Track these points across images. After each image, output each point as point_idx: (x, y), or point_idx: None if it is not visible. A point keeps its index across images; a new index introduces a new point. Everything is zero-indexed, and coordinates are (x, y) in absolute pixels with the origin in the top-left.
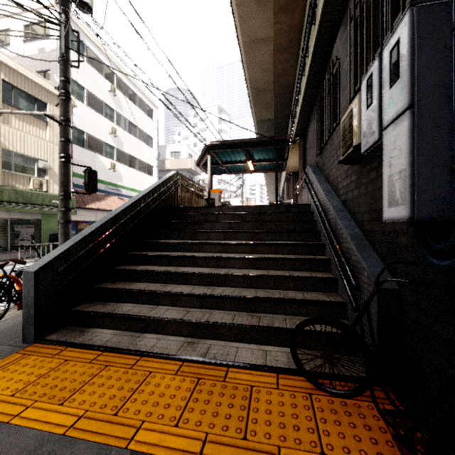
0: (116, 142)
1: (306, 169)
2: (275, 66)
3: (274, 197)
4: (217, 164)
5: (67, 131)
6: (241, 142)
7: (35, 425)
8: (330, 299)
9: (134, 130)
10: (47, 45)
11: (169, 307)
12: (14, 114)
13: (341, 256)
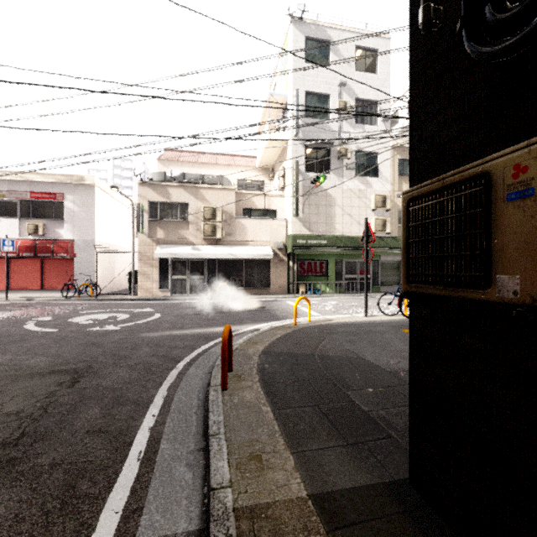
0: None
1: None
2: None
3: None
4: None
5: None
6: None
7: None
8: None
9: None
10: None
11: None
12: (404, 181)
13: None
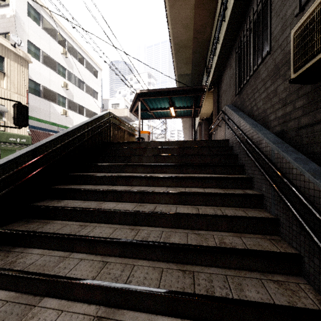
0: (68, 94)
1: (223, 109)
2: (195, 22)
3: (188, 139)
4: (146, 110)
5: None
6: (165, 91)
7: None
8: (278, 248)
9: (83, 85)
10: (8, 12)
11: (84, 255)
12: None
13: (303, 199)
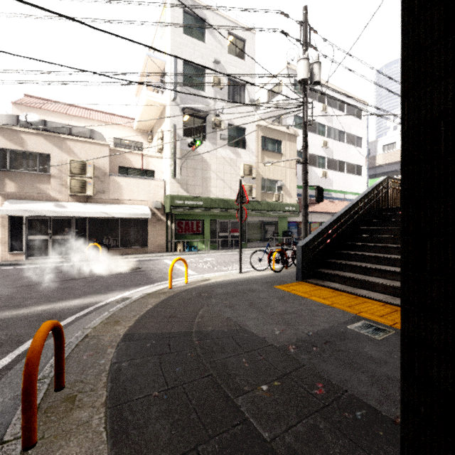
0: (327, 152)
1: None
2: None
3: None
4: None
5: (306, 167)
6: None
7: (316, 301)
8: None
9: (343, 136)
10: (280, 98)
11: (378, 278)
12: (266, 155)
13: None
